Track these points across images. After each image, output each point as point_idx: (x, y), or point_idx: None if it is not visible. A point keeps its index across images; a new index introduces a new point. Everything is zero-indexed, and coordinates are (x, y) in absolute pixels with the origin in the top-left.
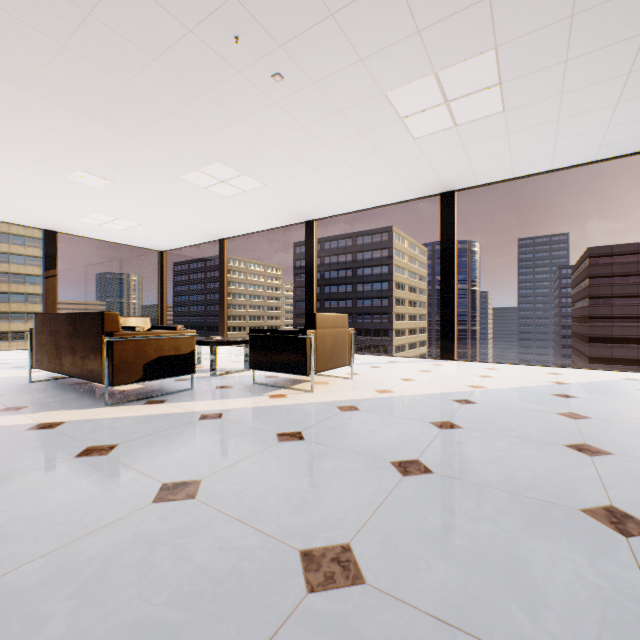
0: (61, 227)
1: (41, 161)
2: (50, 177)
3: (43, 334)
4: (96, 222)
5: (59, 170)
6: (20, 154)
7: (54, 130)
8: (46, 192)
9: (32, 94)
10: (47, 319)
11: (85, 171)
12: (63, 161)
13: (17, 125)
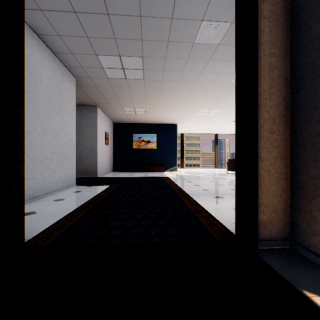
0: (219, 132)
1: (224, 121)
2: (224, 123)
3: (230, 163)
4: (230, 130)
5: (227, 122)
6: (220, 121)
7: (230, 116)
8: (221, 126)
9: (229, 113)
10: (231, 160)
11: (233, 121)
12: (229, 120)
13: (223, 117)
